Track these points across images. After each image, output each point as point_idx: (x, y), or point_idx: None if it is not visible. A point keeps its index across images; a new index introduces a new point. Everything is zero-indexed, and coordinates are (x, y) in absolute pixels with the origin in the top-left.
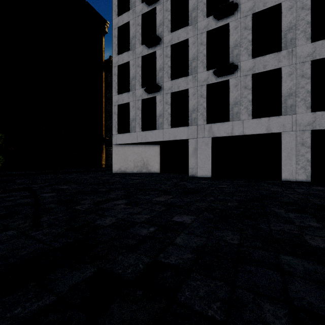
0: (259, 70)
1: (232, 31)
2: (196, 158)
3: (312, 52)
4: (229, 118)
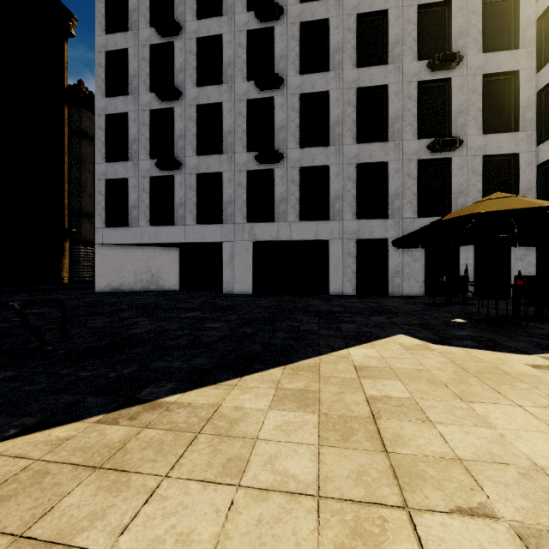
0: (307, 164)
1: (278, 108)
2: (233, 268)
3: (357, 154)
4: (275, 218)
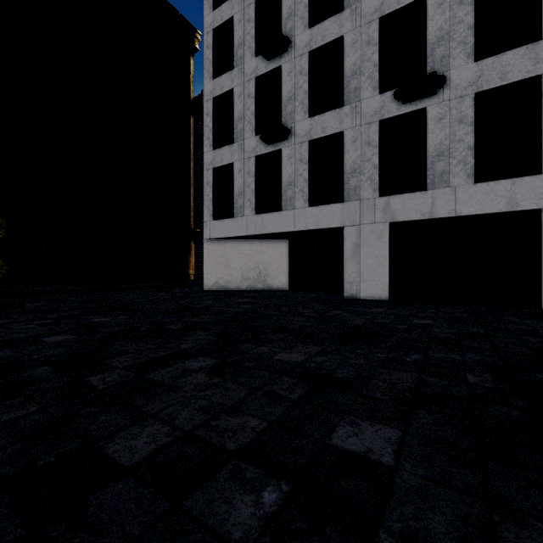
0: (490, 84)
1: (432, 11)
2: (358, 263)
3: None
4: (426, 184)
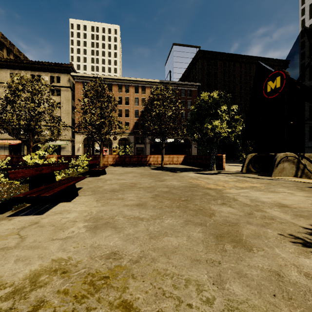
0: None
1: None
2: None
3: None
4: None
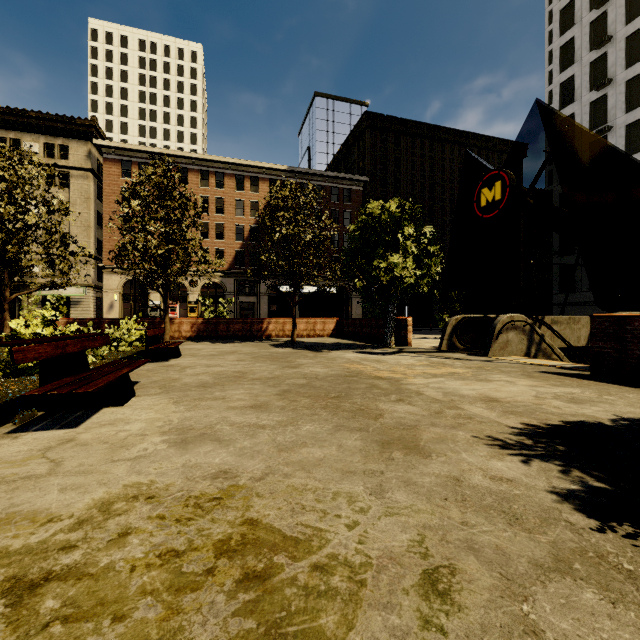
0: None
1: None
2: None
3: None
4: None
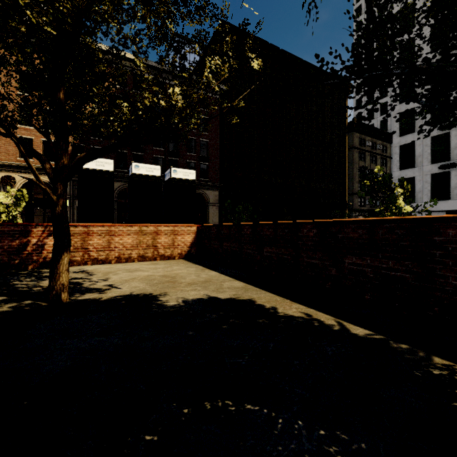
0: None
1: None
2: None
3: None
4: None
